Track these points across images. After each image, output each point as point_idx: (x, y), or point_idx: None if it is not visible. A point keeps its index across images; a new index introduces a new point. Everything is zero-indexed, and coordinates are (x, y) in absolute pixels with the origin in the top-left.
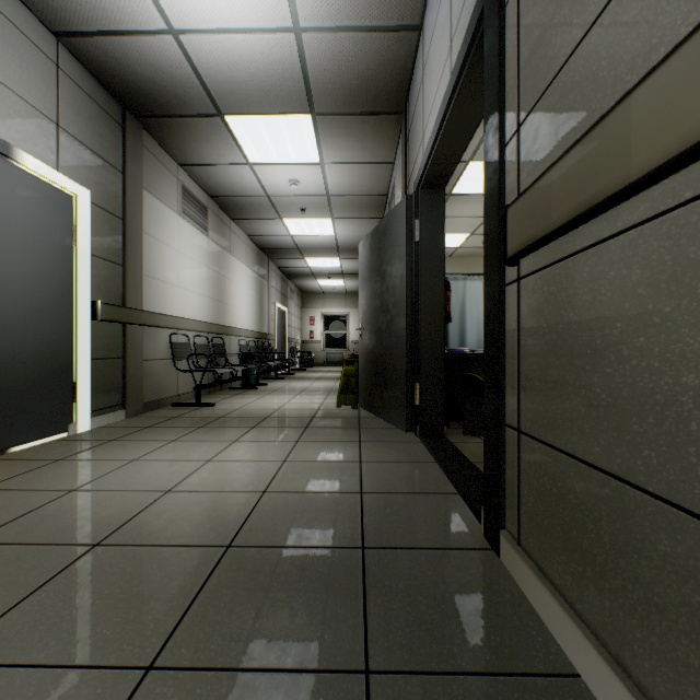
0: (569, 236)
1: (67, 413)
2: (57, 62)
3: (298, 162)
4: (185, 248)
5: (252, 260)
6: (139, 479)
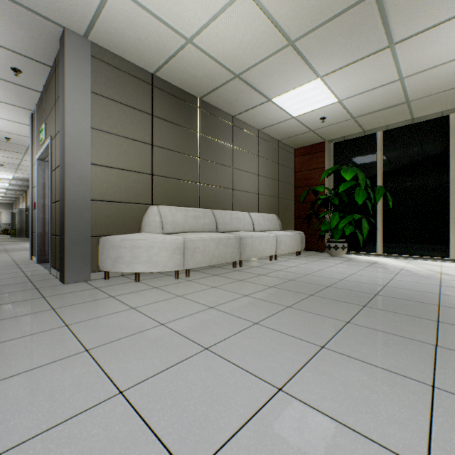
0: None
1: None
2: None
3: None
4: None
5: None
6: None
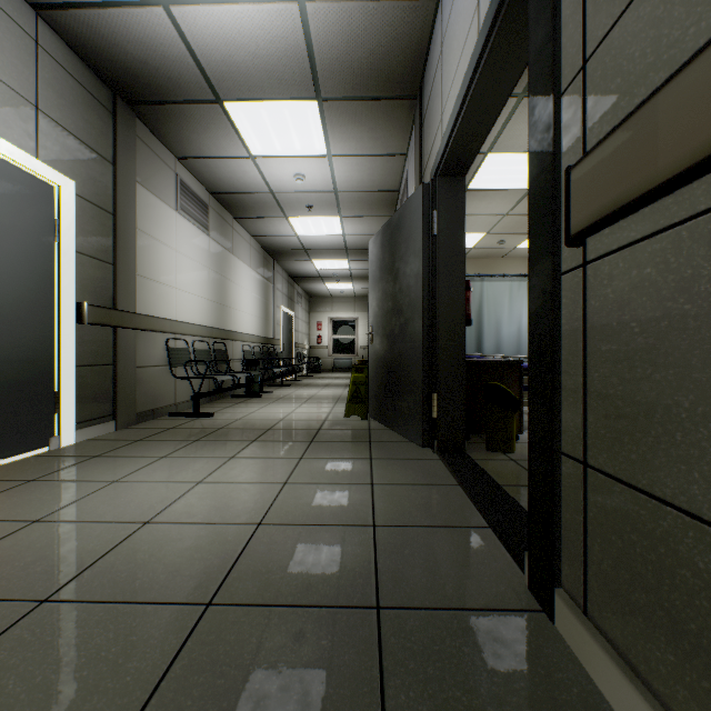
0: (682, 193)
1: (47, 426)
2: (36, 38)
3: (303, 154)
4: (183, 248)
5: (256, 262)
6: (116, 506)
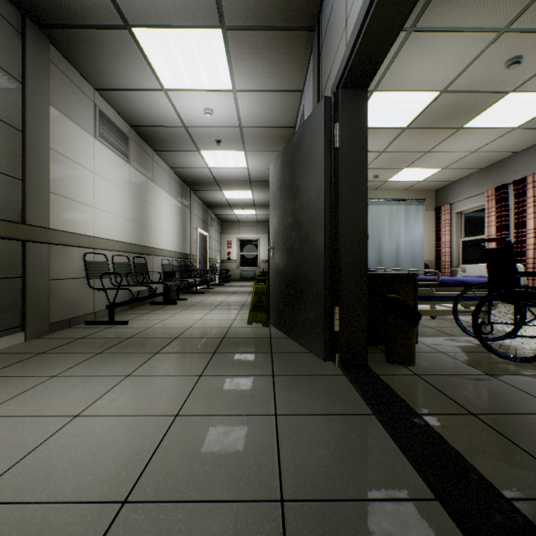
0: None
1: None
2: None
3: (211, 88)
4: (103, 171)
5: (175, 190)
6: None
